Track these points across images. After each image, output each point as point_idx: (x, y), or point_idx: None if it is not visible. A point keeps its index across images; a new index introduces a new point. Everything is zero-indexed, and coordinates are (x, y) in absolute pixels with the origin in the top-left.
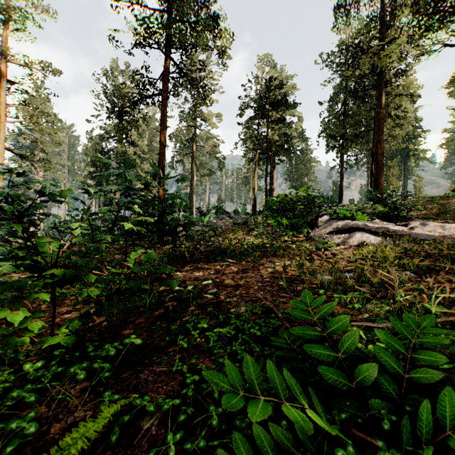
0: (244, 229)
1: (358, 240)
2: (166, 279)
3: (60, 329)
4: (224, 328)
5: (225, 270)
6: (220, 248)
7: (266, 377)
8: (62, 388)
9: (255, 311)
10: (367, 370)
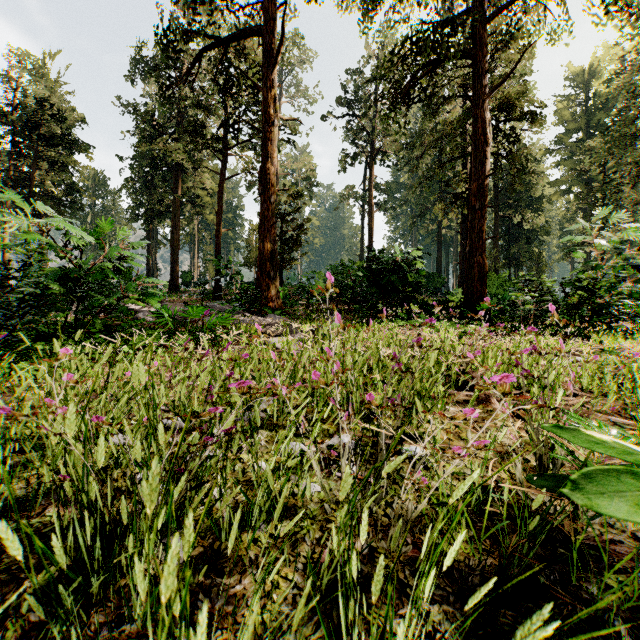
0: None
1: None
2: None
3: None
4: None
5: None
6: None
7: None
8: None
9: None
10: None
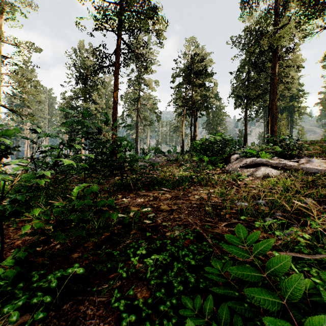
0: (175, 164)
1: (263, 173)
2: (108, 211)
3: (7, 259)
4: (160, 255)
5: (161, 197)
6: (158, 179)
7: (205, 321)
8: (2, 322)
9: (188, 237)
10: (320, 323)
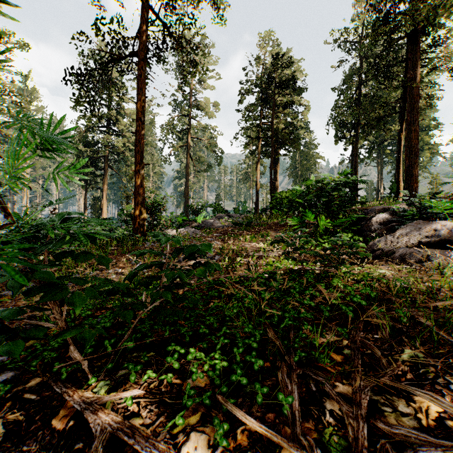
0: (249, 232)
1: None
2: None
3: None
4: None
5: None
6: (211, 285)
7: None
8: None
9: None
10: None
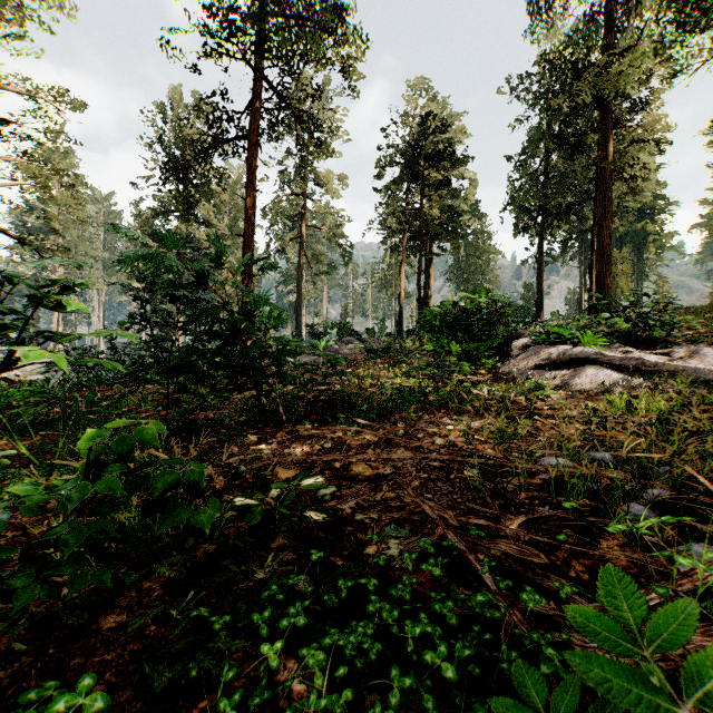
0: (385, 361)
1: (591, 381)
2: (188, 508)
3: None
4: (349, 635)
5: (353, 440)
6: (344, 395)
7: None
8: None
9: (426, 569)
10: None
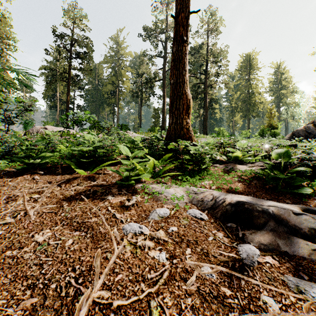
0: None
1: None
2: None
3: None
4: None
5: None
6: None
7: None
8: None
9: None
10: None
